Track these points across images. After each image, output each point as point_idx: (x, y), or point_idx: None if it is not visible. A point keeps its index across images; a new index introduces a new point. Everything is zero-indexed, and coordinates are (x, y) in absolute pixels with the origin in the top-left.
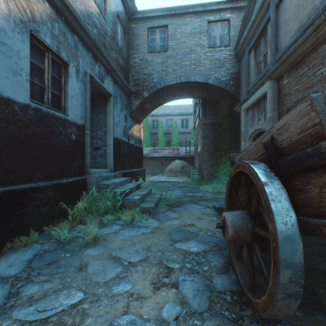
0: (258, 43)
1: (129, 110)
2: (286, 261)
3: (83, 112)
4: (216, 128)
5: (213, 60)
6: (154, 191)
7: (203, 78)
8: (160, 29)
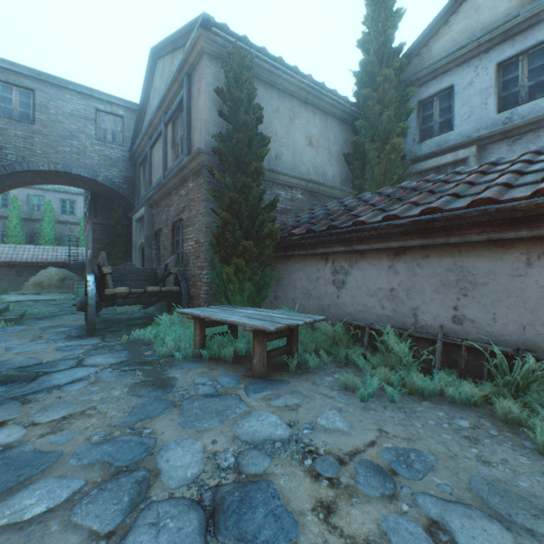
0: (146, 164)
1: None
2: (91, 304)
3: None
4: (110, 232)
5: (103, 156)
6: (15, 307)
7: (90, 173)
8: (22, 89)
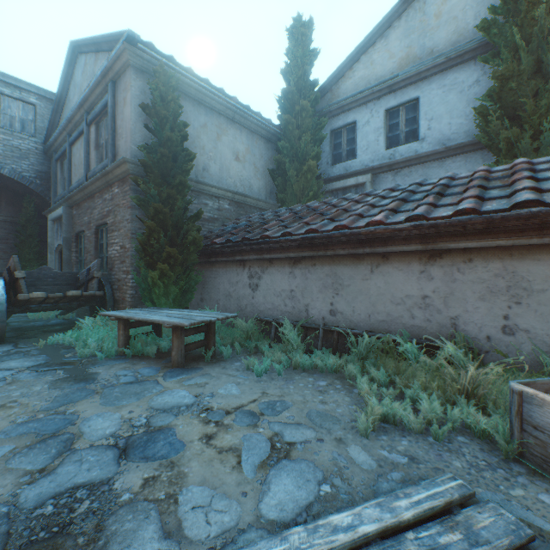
0: (64, 160)
1: None
2: (0, 310)
3: None
4: (19, 231)
5: (10, 146)
6: None
7: None
8: None
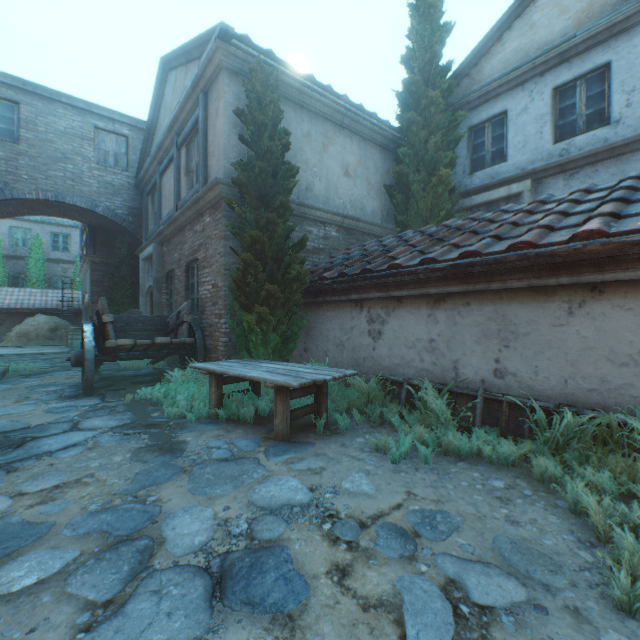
0: (155, 193)
1: None
2: (88, 359)
3: None
4: (112, 273)
5: (104, 182)
6: None
7: (88, 203)
8: (4, 102)
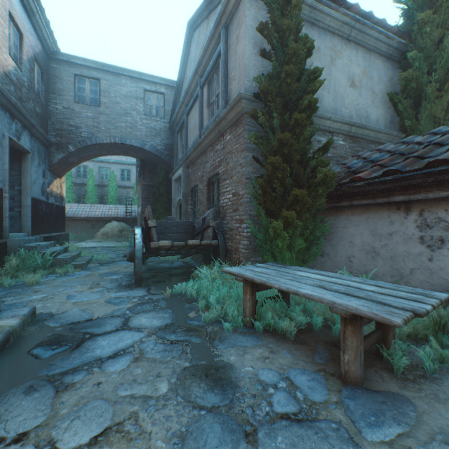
0: (182, 130)
1: (48, 163)
2: (138, 257)
3: (2, 176)
4: (154, 192)
5: (149, 128)
6: (85, 254)
7: (140, 143)
8: (91, 80)
